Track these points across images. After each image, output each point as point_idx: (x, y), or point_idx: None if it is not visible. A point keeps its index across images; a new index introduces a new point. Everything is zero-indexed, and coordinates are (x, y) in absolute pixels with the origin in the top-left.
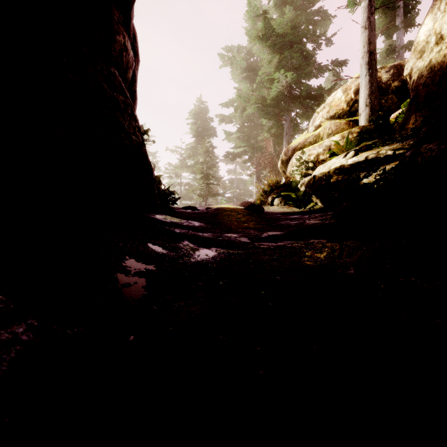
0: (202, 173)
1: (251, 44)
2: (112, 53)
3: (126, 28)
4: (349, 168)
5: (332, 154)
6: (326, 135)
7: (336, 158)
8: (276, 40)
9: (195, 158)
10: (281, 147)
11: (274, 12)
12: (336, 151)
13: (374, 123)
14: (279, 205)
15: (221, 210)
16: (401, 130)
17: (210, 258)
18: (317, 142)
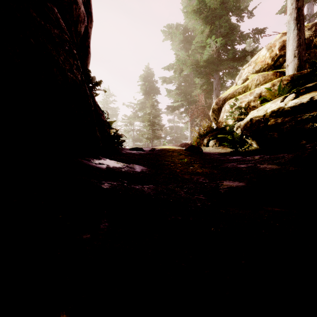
0: (149, 121)
1: (187, 22)
2: None
3: None
4: (289, 110)
5: (263, 101)
6: (254, 85)
7: (272, 103)
8: (208, 13)
9: (144, 110)
10: (210, 100)
11: None
12: (267, 98)
13: (313, 66)
14: (214, 146)
15: (164, 151)
16: None
17: None
18: (246, 92)
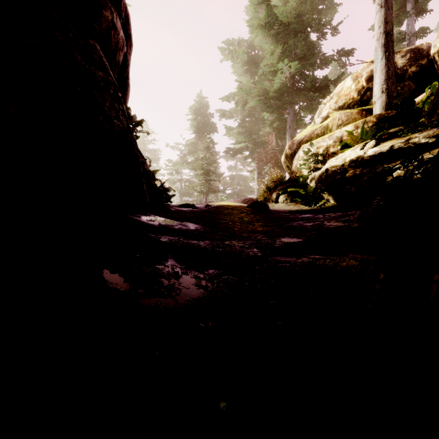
0: (202, 169)
1: (253, 37)
2: (94, 25)
3: (117, 7)
4: (369, 160)
5: (344, 146)
6: (335, 126)
7: (352, 150)
8: (279, 29)
9: (196, 154)
10: (283, 142)
11: (276, 3)
12: (349, 142)
13: (397, 108)
14: (285, 202)
15: (221, 208)
16: (432, 115)
17: (203, 298)
18: (325, 134)
